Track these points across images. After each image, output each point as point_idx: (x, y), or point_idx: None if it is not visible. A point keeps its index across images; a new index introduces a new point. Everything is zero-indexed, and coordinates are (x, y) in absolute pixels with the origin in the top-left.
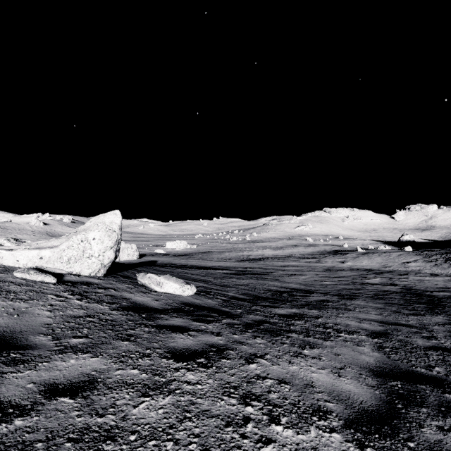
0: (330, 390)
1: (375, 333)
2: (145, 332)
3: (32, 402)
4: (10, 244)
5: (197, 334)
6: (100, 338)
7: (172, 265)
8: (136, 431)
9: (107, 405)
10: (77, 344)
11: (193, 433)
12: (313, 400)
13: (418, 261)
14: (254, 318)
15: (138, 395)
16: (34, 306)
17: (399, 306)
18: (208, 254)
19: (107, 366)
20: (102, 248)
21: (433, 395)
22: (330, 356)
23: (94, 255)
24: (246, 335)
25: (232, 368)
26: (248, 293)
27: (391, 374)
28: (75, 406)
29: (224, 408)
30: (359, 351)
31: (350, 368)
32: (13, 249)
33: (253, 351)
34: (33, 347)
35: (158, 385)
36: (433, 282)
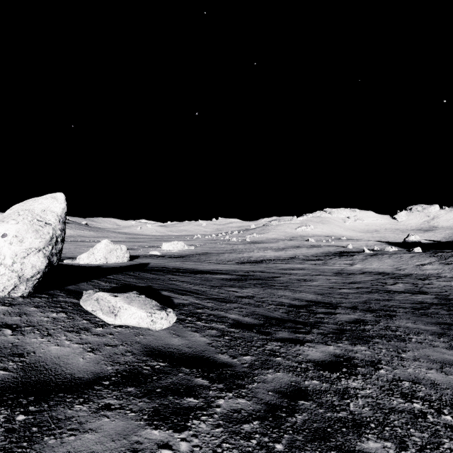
0: None
1: None
2: None
3: None
4: None
5: None
6: None
7: (164, 268)
8: None
9: None
10: None
11: None
12: None
13: (434, 263)
14: (277, 383)
15: None
16: None
17: None
18: (206, 256)
19: None
20: (20, 250)
21: None
22: None
23: (3, 262)
24: None
25: None
26: (255, 312)
27: None
28: None
29: None
30: None
31: None
32: None
33: None
34: None
35: None
36: None
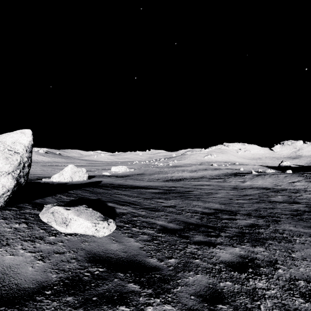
0: None
1: None
2: None
3: None
4: None
5: None
6: None
7: (112, 185)
8: None
9: None
10: None
11: None
12: None
13: (301, 181)
14: (197, 286)
15: None
16: None
17: None
18: (141, 176)
19: None
20: None
21: None
22: None
23: None
24: None
25: None
26: (177, 219)
27: None
28: None
29: None
30: None
31: None
32: None
33: None
34: None
35: None
36: None
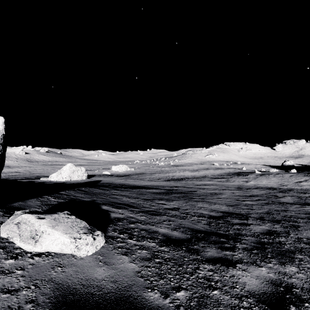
0: None
1: None
2: None
3: None
4: None
5: None
6: None
7: (111, 184)
8: None
9: None
10: None
11: None
12: None
13: (308, 180)
14: None
15: None
16: None
17: None
18: (142, 175)
19: None
20: None
21: None
22: None
23: None
24: None
25: None
26: (182, 225)
27: None
28: None
29: None
30: None
31: None
32: None
33: None
34: None
35: None
36: None
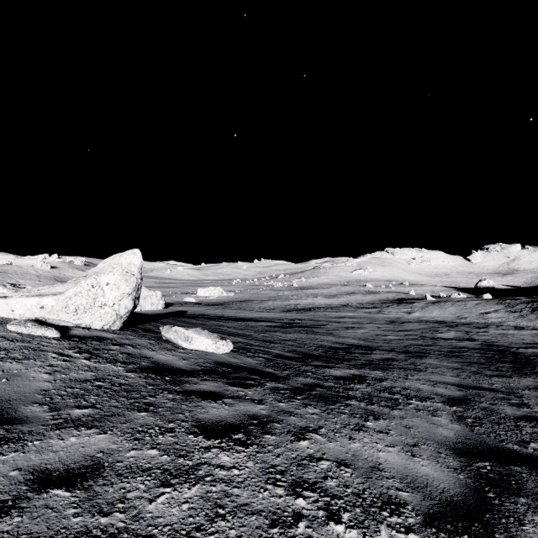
0: (403, 474)
1: (453, 400)
2: (168, 400)
3: (14, 496)
4: (6, 291)
5: (234, 402)
6: (110, 408)
7: (204, 316)
8: (151, 536)
9: (114, 499)
10: (81, 417)
11: (227, 536)
12: (381, 488)
13: (499, 311)
14: (305, 382)
15: (156, 485)
16: (29, 368)
17: (479, 366)
18: (247, 303)
19: (117, 445)
20: (118, 295)
21: (532, 480)
22: (400, 429)
23: (107, 304)
24: (295, 402)
25: (277, 446)
26: (296, 350)
27: (477, 452)
28: (71, 501)
29: (268, 501)
30: (434, 422)
31: (426, 444)
32: (8, 296)
33: (304, 424)
34: (23, 420)
35: (182, 471)
36: (519, 337)
